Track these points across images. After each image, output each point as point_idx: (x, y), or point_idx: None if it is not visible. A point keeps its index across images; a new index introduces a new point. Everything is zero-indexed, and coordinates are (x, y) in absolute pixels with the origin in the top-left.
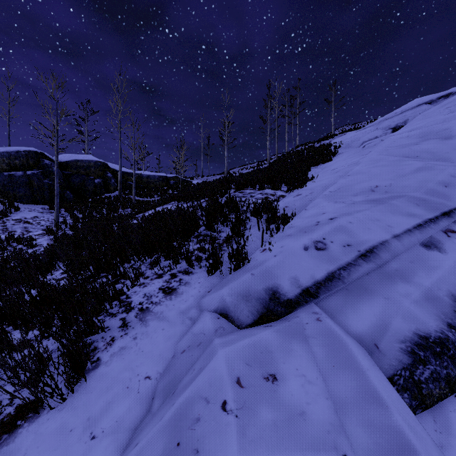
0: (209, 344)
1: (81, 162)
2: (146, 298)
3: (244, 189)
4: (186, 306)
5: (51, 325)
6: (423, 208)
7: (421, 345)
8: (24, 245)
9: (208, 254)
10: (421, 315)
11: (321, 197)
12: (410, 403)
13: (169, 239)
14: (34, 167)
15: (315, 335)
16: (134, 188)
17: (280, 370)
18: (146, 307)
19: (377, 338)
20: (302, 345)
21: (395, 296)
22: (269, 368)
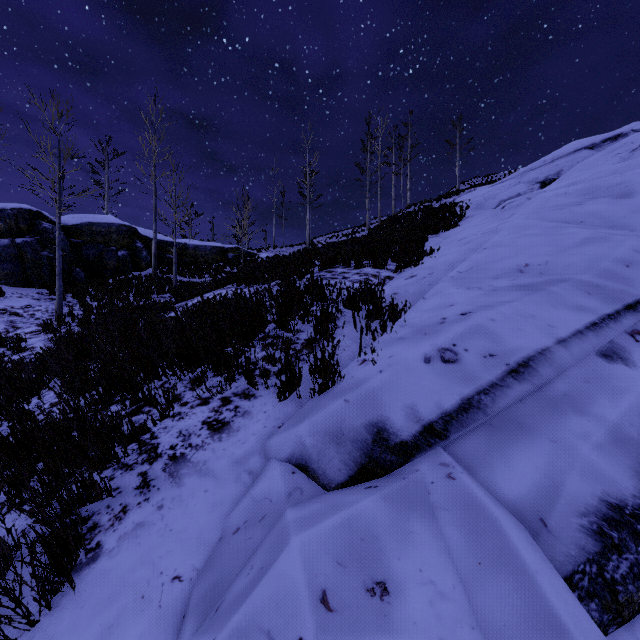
0: (278, 519)
1: (97, 225)
2: (182, 439)
3: (333, 268)
4: (243, 452)
5: (23, 488)
6: (597, 298)
7: (613, 520)
8: (8, 348)
9: (279, 365)
10: (609, 469)
11: (446, 279)
12: (599, 619)
13: (221, 345)
14: (27, 233)
15: (446, 505)
16: (175, 264)
17: (393, 574)
18: (181, 453)
19: (544, 509)
20: (426, 522)
21: (566, 438)
22: (375, 569)
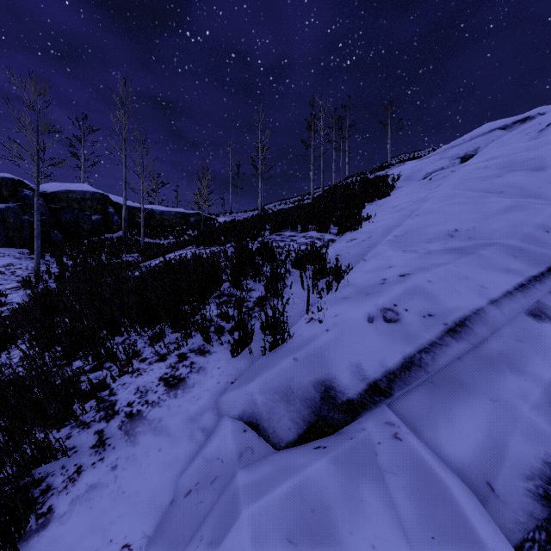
0: (229, 481)
1: (74, 193)
2: (139, 396)
3: (282, 231)
4: (197, 408)
5: None
6: (523, 261)
7: None
8: None
9: (233, 322)
10: (550, 430)
11: (384, 243)
12: None
13: (178, 304)
14: (10, 199)
15: (394, 469)
16: (142, 227)
17: None
18: (137, 410)
19: (490, 472)
20: (376, 489)
21: (505, 397)
22: (327, 546)
